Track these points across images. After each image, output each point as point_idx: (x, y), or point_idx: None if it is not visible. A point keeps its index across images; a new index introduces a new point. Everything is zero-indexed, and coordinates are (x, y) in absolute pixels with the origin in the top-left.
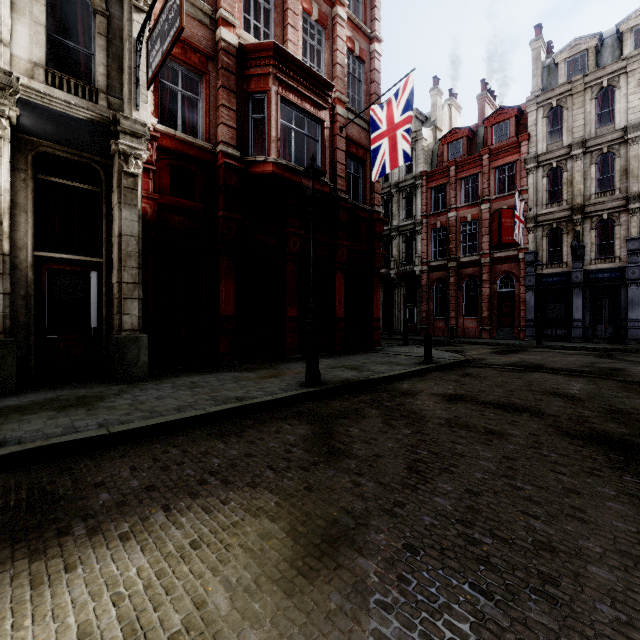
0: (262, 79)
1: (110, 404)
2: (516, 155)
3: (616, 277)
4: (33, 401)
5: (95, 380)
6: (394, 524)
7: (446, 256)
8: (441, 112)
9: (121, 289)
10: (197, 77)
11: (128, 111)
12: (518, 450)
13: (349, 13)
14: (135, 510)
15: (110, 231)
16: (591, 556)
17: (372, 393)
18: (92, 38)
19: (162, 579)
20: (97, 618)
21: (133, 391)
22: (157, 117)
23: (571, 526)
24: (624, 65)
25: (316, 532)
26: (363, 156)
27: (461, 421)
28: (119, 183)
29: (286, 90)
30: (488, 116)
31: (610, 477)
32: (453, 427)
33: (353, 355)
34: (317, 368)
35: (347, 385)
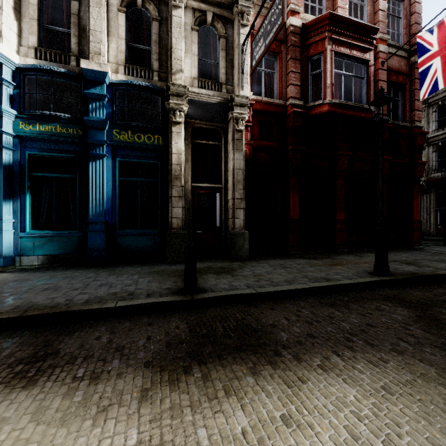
0: (319, 44)
1: (241, 273)
2: None
3: None
4: (199, 267)
5: (220, 258)
6: None
7: None
8: None
9: (234, 203)
10: (273, 58)
11: (237, 91)
12: None
13: None
14: (314, 350)
15: (226, 168)
16: None
17: None
18: (218, 54)
19: (382, 412)
20: (354, 426)
21: (247, 266)
22: (251, 91)
23: None
24: None
25: None
26: (402, 81)
27: None
28: (233, 137)
29: (338, 46)
30: None
31: None
32: None
33: (396, 252)
34: (386, 261)
35: (417, 277)
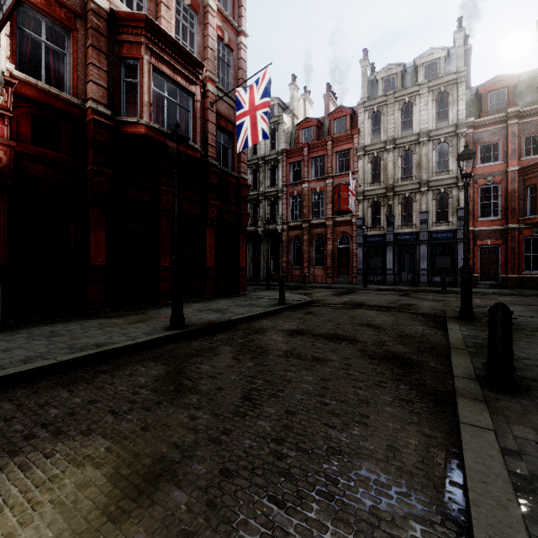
0: (134, 46)
1: None
2: (350, 144)
3: (413, 239)
4: None
5: None
6: (217, 452)
7: (301, 218)
8: (298, 103)
9: None
10: (64, 31)
11: None
12: (333, 372)
13: (219, 6)
14: None
15: None
16: (366, 453)
17: (230, 332)
18: None
19: None
20: None
21: None
22: (15, 63)
23: (357, 431)
24: (418, 89)
25: (140, 472)
26: (232, 130)
27: (296, 352)
28: None
29: (158, 61)
30: (331, 112)
31: (391, 387)
32: (288, 357)
33: (222, 299)
34: (181, 312)
35: (209, 326)
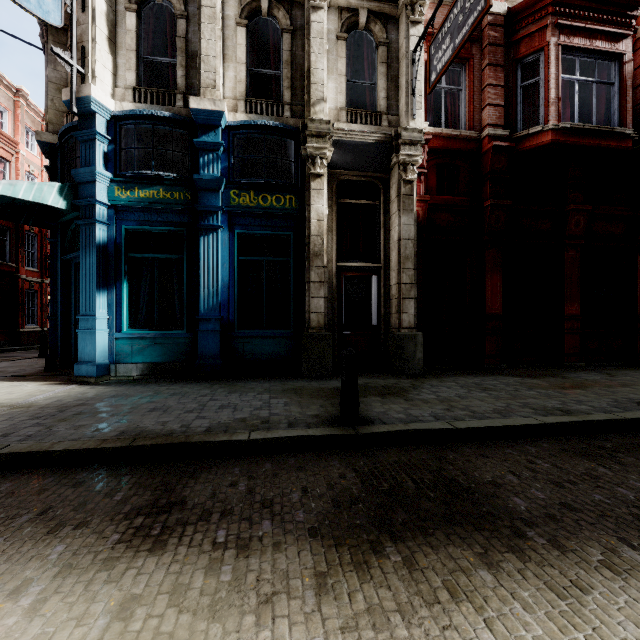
0: (536, 36)
1: (419, 397)
2: None
3: None
4: None
5: (378, 372)
6: None
7: None
8: None
9: (400, 290)
10: (459, 67)
11: (405, 123)
12: None
13: None
14: (582, 532)
15: (386, 238)
16: None
17: None
18: (374, 70)
19: None
20: None
21: (425, 386)
22: (425, 121)
23: None
24: None
25: None
26: None
27: None
28: (398, 192)
29: (569, 36)
30: None
31: None
32: None
33: None
34: None
35: None
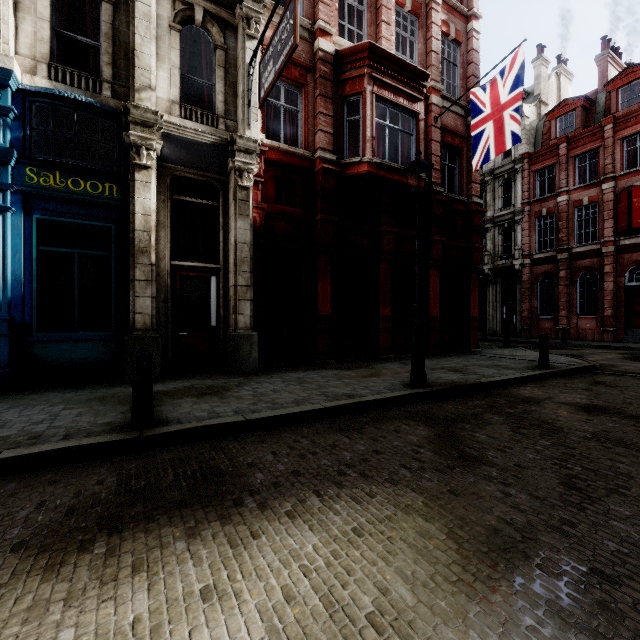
0: (357, 81)
1: (236, 394)
2: None
3: None
4: (176, 388)
5: (216, 372)
6: (569, 544)
7: (554, 247)
8: (547, 83)
9: (236, 291)
10: (297, 90)
11: (242, 131)
12: None
13: None
14: (290, 492)
15: (226, 240)
16: None
17: (486, 398)
18: (213, 71)
19: (339, 560)
20: (294, 584)
21: (250, 383)
22: (264, 133)
23: None
24: None
25: (479, 539)
26: (459, 144)
27: (613, 436)
28: (235, 196)
29: (380, 88)
30: (612, 78)
31: None
32: (604, 442)
33: (450, 357)
34: (423, 369)
35: (456, 388)
